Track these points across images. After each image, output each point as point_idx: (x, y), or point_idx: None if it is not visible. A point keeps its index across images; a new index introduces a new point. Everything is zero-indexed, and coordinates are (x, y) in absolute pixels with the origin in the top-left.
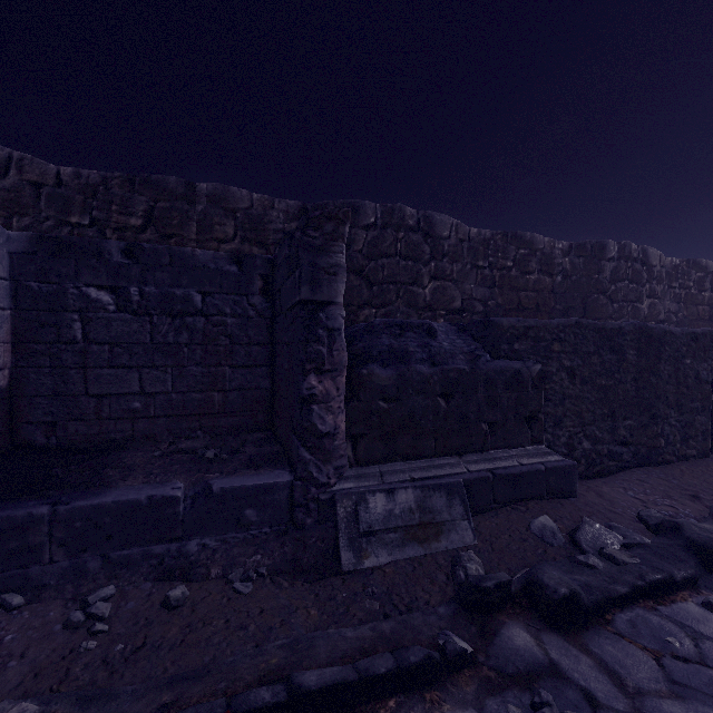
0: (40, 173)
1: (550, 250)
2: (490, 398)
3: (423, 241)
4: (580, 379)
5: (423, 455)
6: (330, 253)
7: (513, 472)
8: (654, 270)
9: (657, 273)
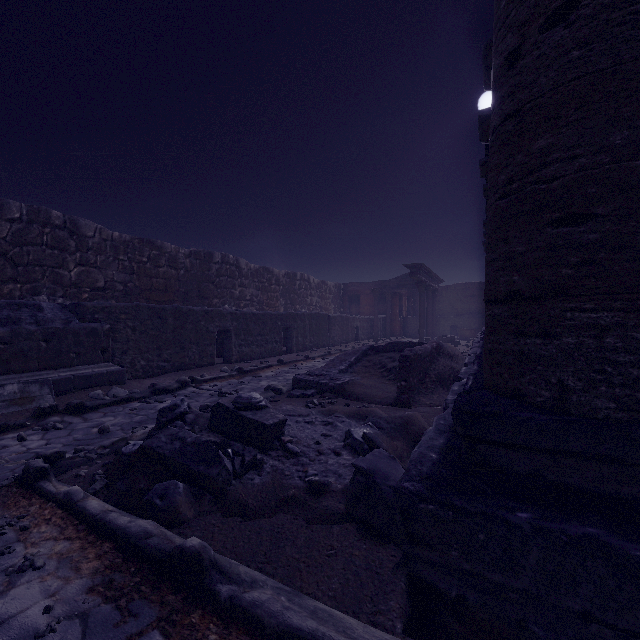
0: None
1: (176, 253)
2: (77, 341)
3: (70, 237)
4: (140, 332)
5: (30, 370)
6: None
7: (86, 375)
8: (243, 271)
9: (245, 273)
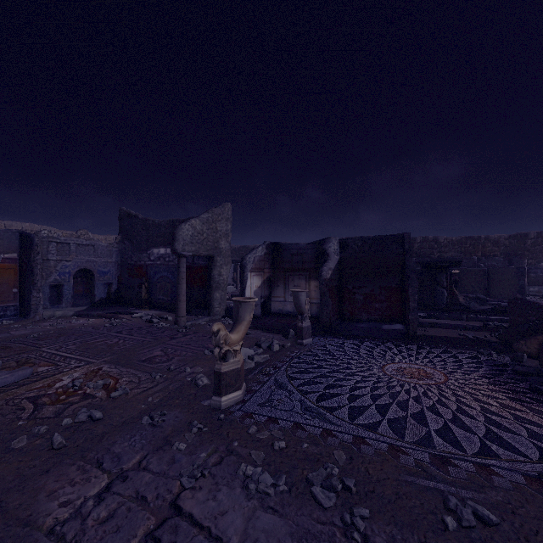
0: (449, 239)
1: None
2: None
3: None
4: None
5: (540, 286)
6: (524, 261)
7: None
8: None
9: None
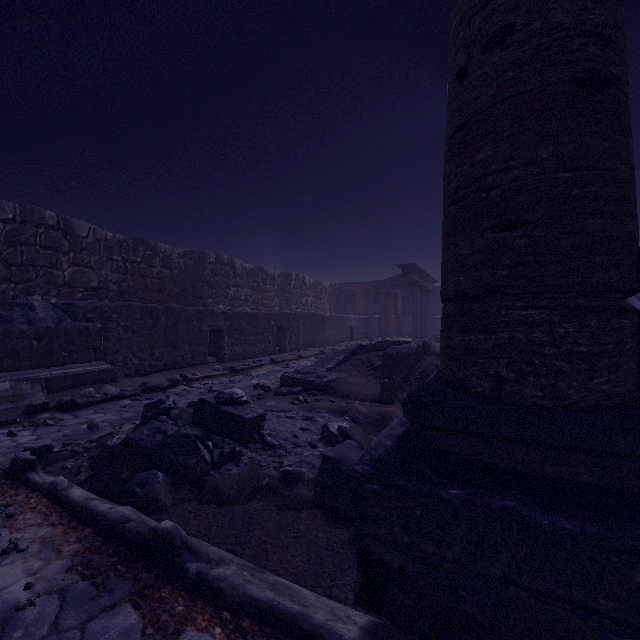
0: None
1: (170, 253)
2: (69, 340)
3: (63, 237)
4: (132, 331)
5: (22, 368)
6: None
7: (78, 373)
8: (238, 271)
9: (240, 273)
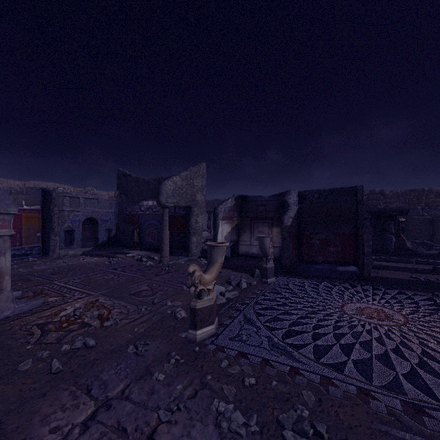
0: (394, 192)
1: None
2: None
3: None
4: None
5: None
6: None
7: None
8: None
9: None
